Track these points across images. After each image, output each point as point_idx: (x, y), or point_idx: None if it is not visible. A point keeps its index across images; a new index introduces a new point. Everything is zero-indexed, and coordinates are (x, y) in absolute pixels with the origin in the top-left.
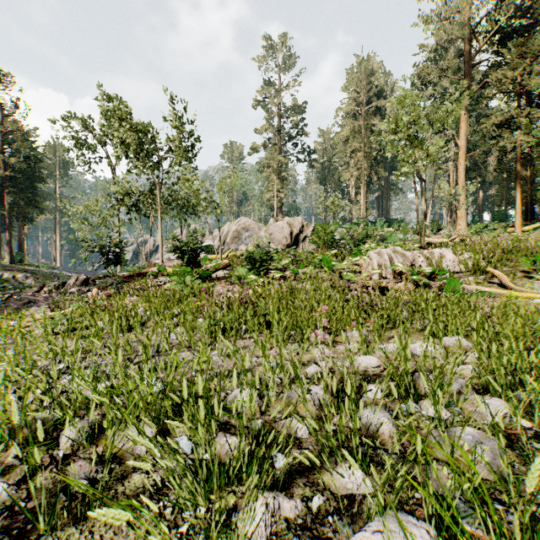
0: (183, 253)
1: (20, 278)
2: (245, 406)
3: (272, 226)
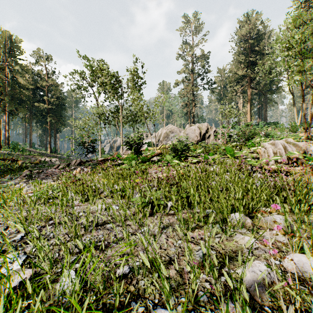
0: (131, 146)
1: (53, 161)
2: None
3: (188, 129)
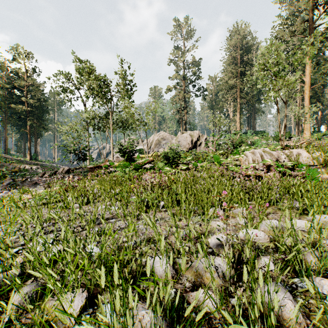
0: (124, 153)
1: (34, 169)
2: (161, 275)
3: (180, 136)
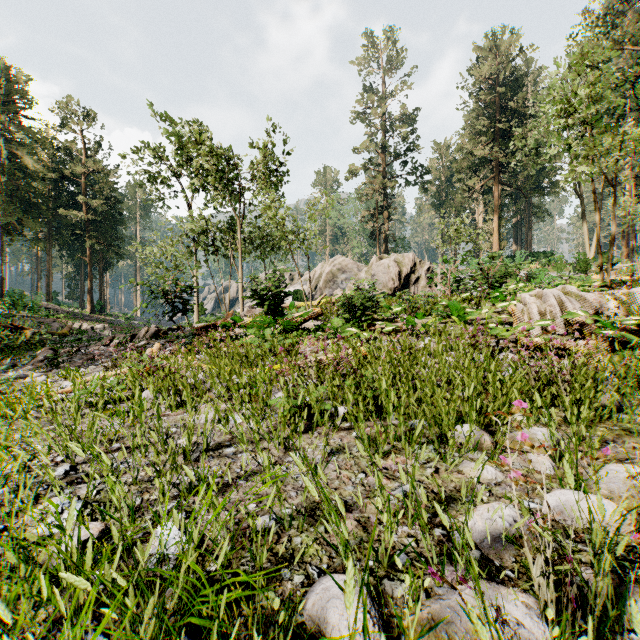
0: (263, 299)
1: (98, 329)
2: None
3: (375, 265)
